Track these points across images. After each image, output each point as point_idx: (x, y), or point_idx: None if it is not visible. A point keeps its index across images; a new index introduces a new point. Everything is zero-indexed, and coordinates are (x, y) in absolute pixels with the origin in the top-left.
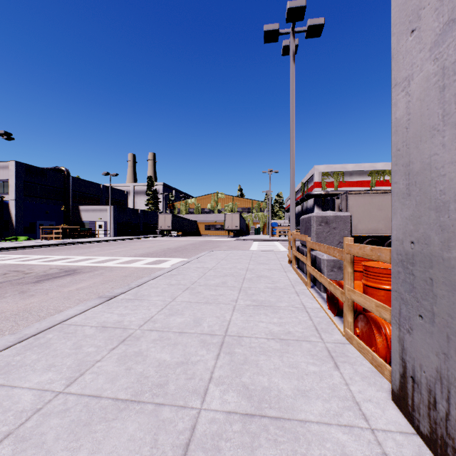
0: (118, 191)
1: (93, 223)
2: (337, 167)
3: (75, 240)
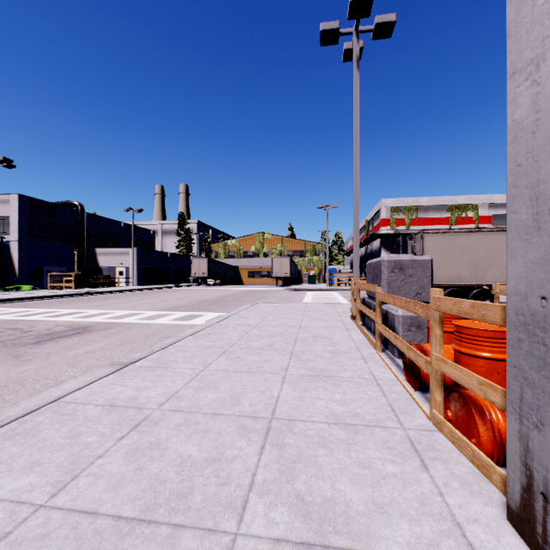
0: (143, 230)
1: (113, 269)
2: (409, 201)
3: (90, 290)
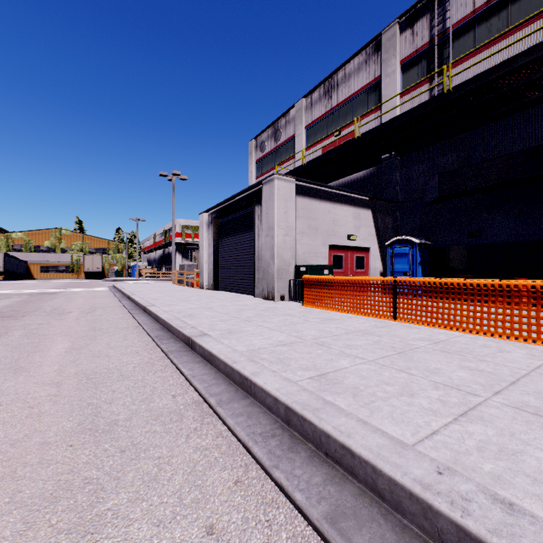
0: None
1: None
2: (194, 223)
3: None
